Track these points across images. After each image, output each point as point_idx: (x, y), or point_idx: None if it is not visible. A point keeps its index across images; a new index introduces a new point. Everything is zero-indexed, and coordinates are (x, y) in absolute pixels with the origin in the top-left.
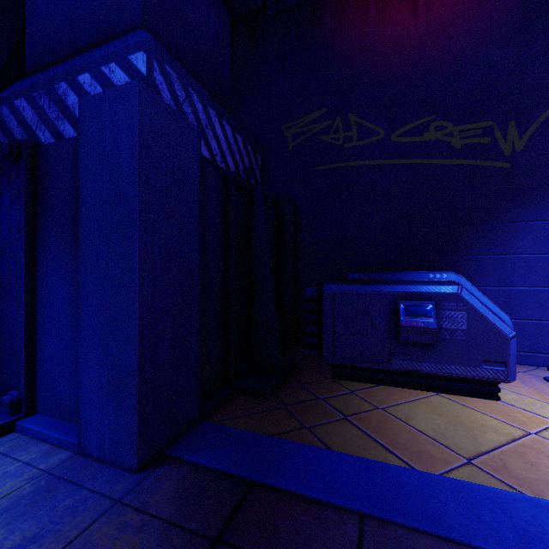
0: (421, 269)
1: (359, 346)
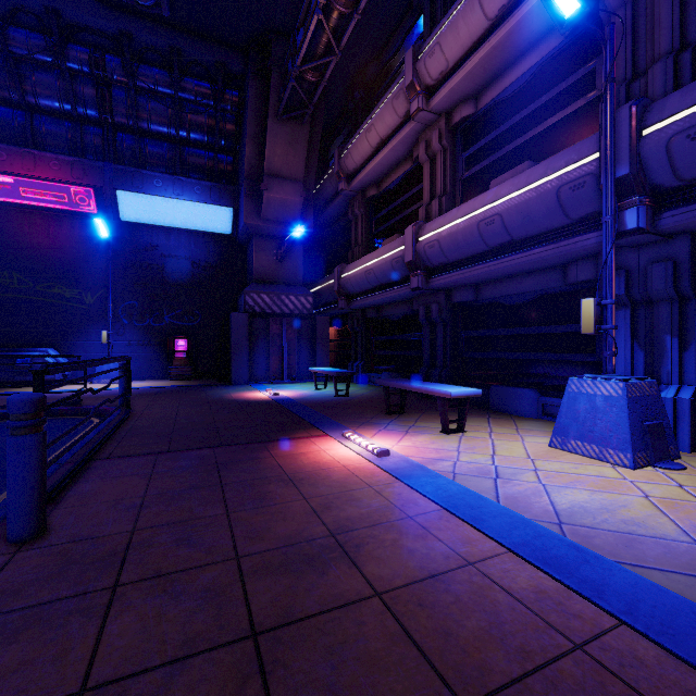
0: (52, 347)
1: (1, 375)
